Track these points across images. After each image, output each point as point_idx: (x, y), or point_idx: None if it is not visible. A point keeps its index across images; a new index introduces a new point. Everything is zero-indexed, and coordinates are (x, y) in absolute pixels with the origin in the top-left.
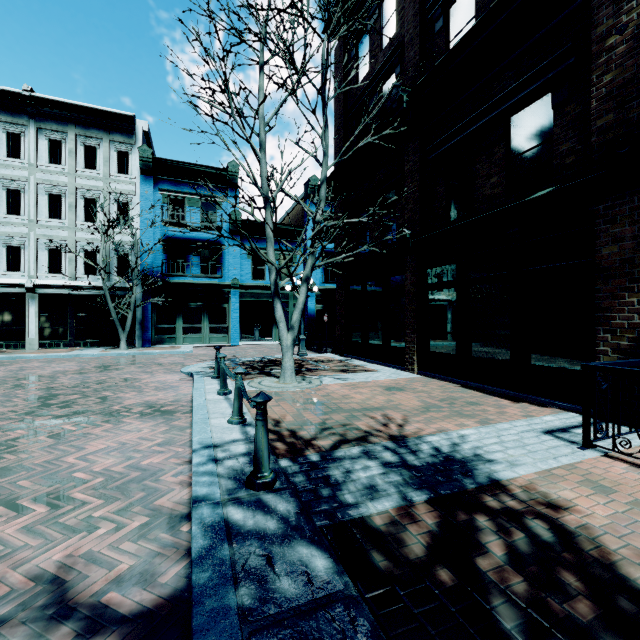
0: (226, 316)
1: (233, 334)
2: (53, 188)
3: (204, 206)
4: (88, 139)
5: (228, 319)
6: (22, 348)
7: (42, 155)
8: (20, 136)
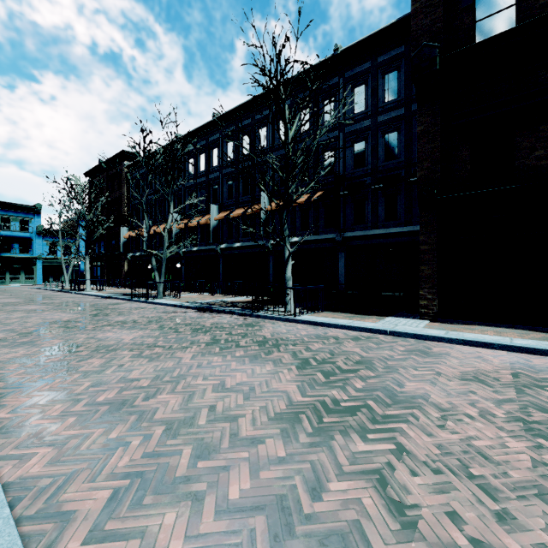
0: (34, 272)
1: (39, 280)
2: None
3: (22, 221)
4: None
5: (36, 273)
6: None
7: None
8: None
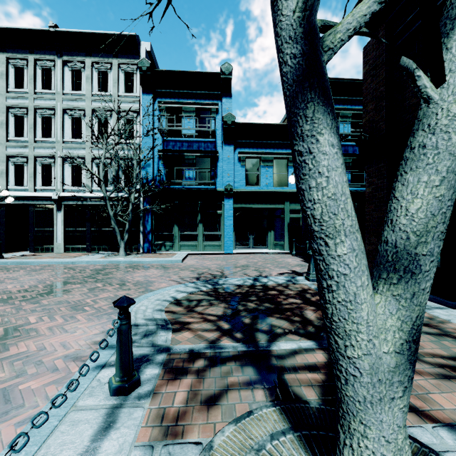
0: (220, 223)
1: (227, 242)
2: (74, 112)
3: (199, 115)
4: (101, 65)
5: (222, 226)
6: (52, 251)
7: (67, 84)
8: (51, 70)
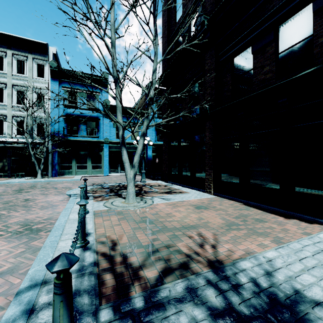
0: (101, 159)
1: (105, 169)
2: None
3: (88, 97)
4: (19, 56)
5: (102, 161)
6: None
7: None
8: None
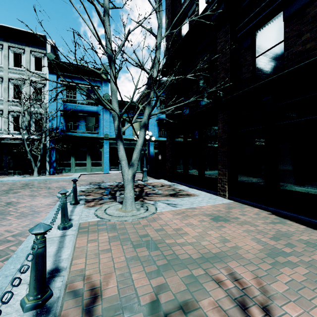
0: (101, 156)
1: (105, 166)
2: None
3: (88, 91)
4: (16, 49)
5: (102, 158)
6: None
7: None
8: None
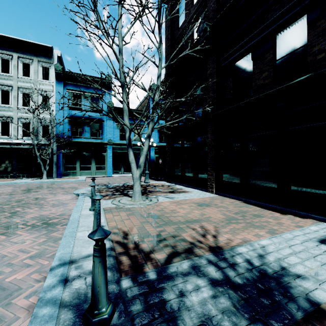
0: (105, 160)
1: (109, 170)
2: (4, 86)
3: (92, 99)
4: (25, 59)
5: (106, 162)
6: None
7: None
8: None
